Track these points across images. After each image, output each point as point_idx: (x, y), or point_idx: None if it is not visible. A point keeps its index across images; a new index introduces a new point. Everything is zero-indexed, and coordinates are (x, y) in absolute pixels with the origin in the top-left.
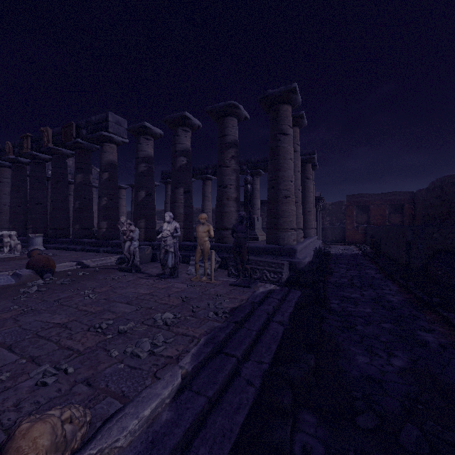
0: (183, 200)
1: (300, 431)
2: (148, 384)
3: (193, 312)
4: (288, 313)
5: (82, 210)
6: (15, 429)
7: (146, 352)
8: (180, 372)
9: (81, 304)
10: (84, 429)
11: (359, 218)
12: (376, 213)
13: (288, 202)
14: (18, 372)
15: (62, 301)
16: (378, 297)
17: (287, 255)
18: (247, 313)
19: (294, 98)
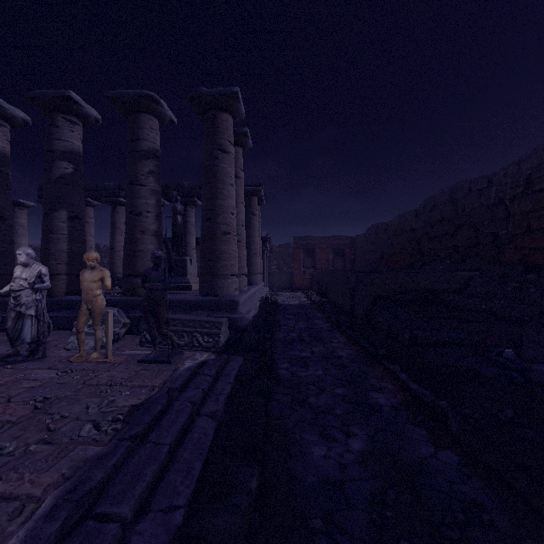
0: (67, 229)
1: None
2: None
3: (50, 431)
4: (225, 395)
5: None
6: None
7: None
8: None
9: None
10: None
11: (306, 262)
12: (322, 257)
13: (228, 240)
14: None
15: None
16: (328, 353)
17: (227, 309)
18: (158, 412)
19: (236, 107)
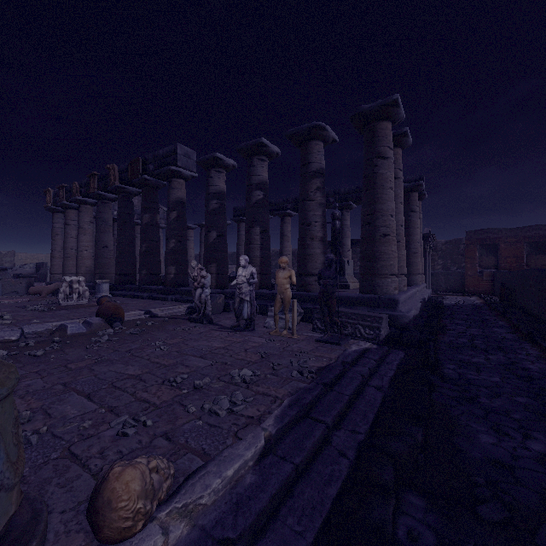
0: (260, 240)
1: (404, 514)
2: (230, 444)
3: (274, 370)
4: (389, 377)
5: (148, 253)
6: (108, 471)
7: (224, 410)
8: (263, 434)
9: (153, 356)
10: (169, 482)
11: (484, 261)
12: (508, 254)
13: (387, 241)
14: (99, 421)
15: (134, 352)
16: (510, 363)
17: (386, 307)
18: (338, 375)
19: (395, 112)
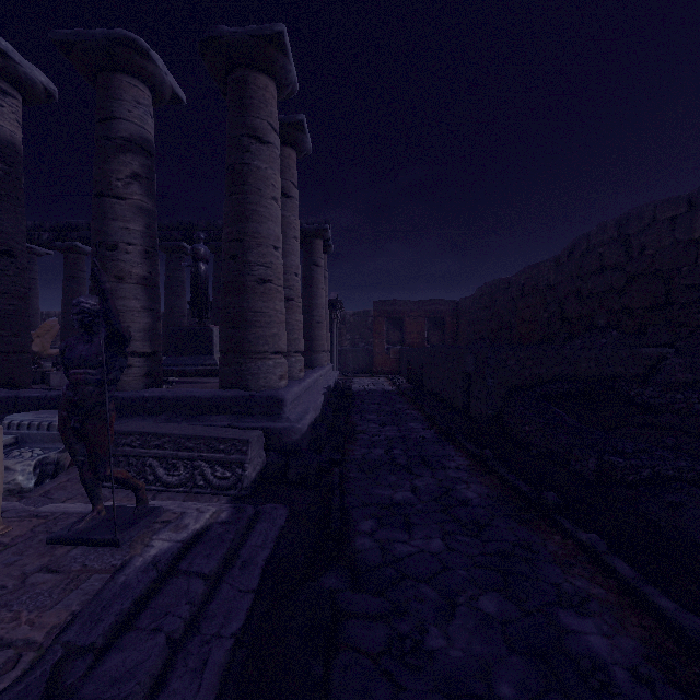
0: None
1: None
2: None
3: None
4: (229, 640)
5: None
6: None
7: None
8: None
9: None
10: None
11: (391, 336)
12: (412, 329)
13: (268, 292)
14: None
15: None
16: (444, 493)
17: (264, 413)
18: None
19: (282, 65)
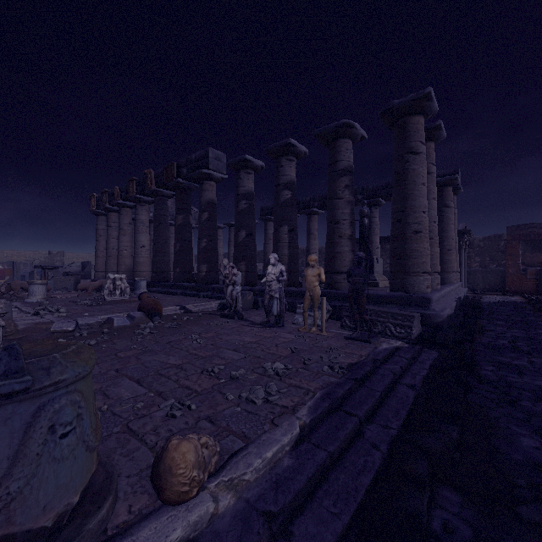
0: (288, 239)
1: (439, 508)
2: (267, 430)
3: (305, 364)
4: (421, 376)
5: (182, 252)
6: (167, 443)
7: (260, 399)
8: (297, 422)
9: (191, 348)
10: (217, 457)
11: (527, 258)
12: None
13: (419, 238)
14: (149, 403)
15: (174, 344)
16: None
17: (418, 306)
18: (368, 371)
19: (428, 106)
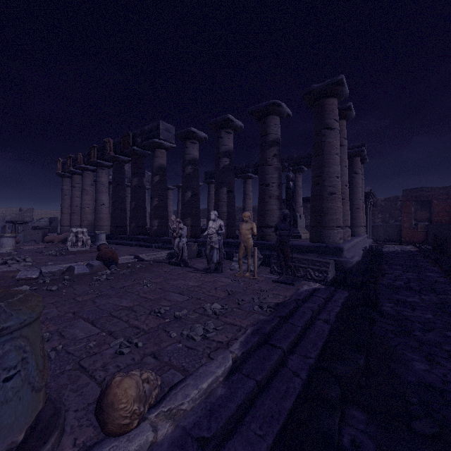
0: (226, 199)
1: (348, 425)
2: (204, 363)
3: (239, 305)
4: (335, 312)
5: (137, 209)
6: (111, 380)
7: (199, 336)
8: (230, 356)
9: (141, 292)
10: (157, 390)
11: (418, 215)
12: (440, 209)
13: (333, 199)
14: (101, 342)
15: (127, 289)
16: (442, 303)
17: (333, 254)
18: (292, 309)
19: (341, 90)
